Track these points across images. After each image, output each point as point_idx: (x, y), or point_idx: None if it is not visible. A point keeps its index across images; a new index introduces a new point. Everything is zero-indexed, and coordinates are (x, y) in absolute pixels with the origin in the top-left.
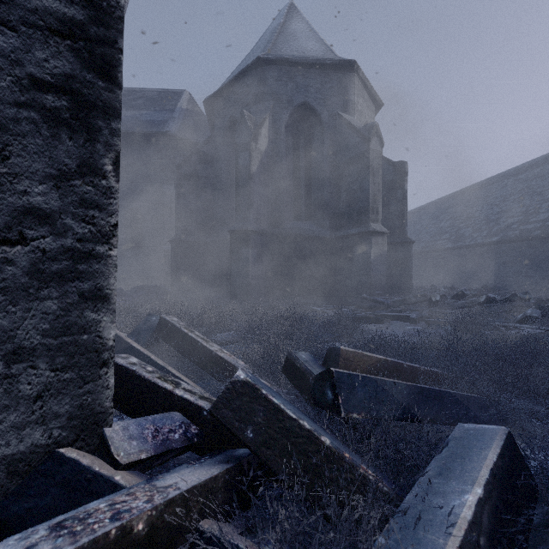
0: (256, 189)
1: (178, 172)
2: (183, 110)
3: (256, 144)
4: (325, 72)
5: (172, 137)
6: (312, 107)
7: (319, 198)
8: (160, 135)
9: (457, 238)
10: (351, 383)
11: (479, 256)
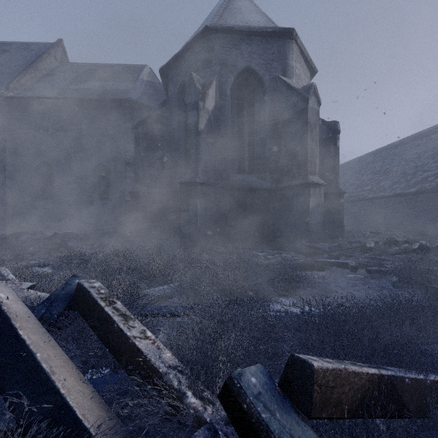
0: (204, 144)
1: (136, 132)
2: (144, 81)
3: (204, 104)
4: (266, 39)
5: (134, 103)
6: (255, 71)
7: (261, 153)
8: (123, 101)
9: (378, 190)
10: None
11: (398, 205)
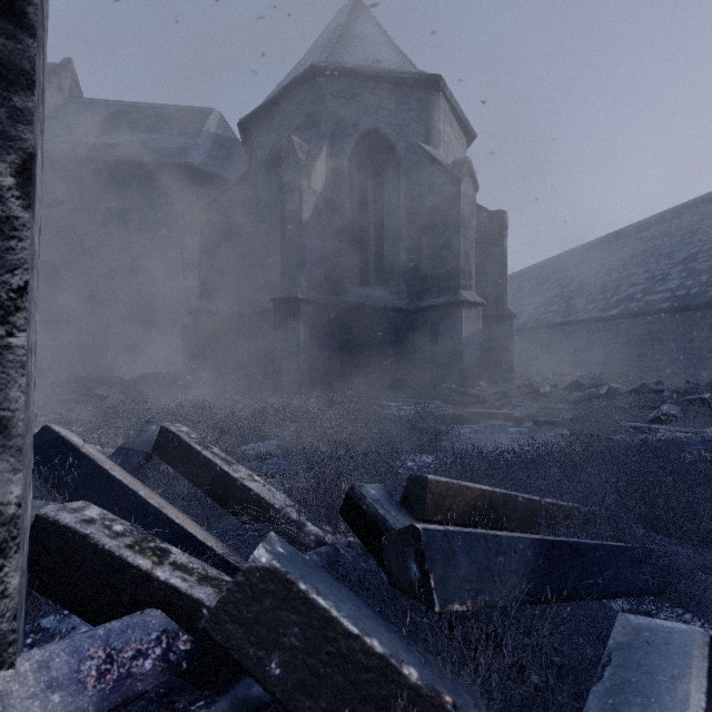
0: (310, 242)
1: (203, 219)
2: (211, 135)
3: (310, 182)
4: (402, 89)
5: (196, 171)
6: (385, 135)
7: (394, 257)
8: (179, 167)
9: (567, 311)
10: (448, 549)
11: (594, 334)
